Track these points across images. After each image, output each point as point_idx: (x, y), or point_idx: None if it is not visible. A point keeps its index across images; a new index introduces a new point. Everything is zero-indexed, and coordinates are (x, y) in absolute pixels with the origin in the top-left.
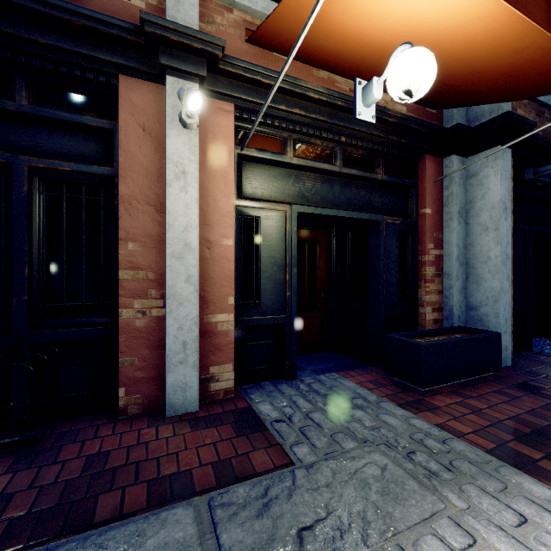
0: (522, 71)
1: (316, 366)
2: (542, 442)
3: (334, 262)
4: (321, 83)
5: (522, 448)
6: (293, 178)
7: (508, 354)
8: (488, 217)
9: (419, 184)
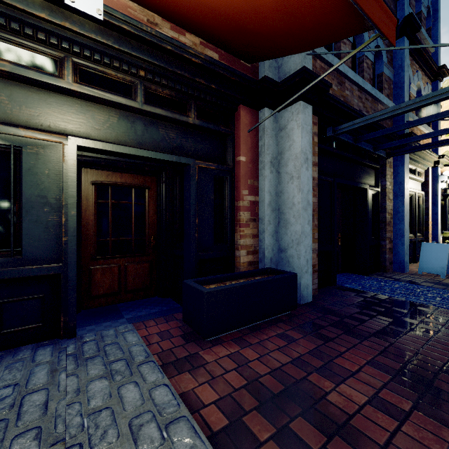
0: (291, 4)
1: (137, 313)
2: (289, 404)
3: (163, 207)
4: (108, 4)
5: (259, 420)
6: (76, 108)
7: (309, 291)
8: (293, 166)
9: (236, 133)
